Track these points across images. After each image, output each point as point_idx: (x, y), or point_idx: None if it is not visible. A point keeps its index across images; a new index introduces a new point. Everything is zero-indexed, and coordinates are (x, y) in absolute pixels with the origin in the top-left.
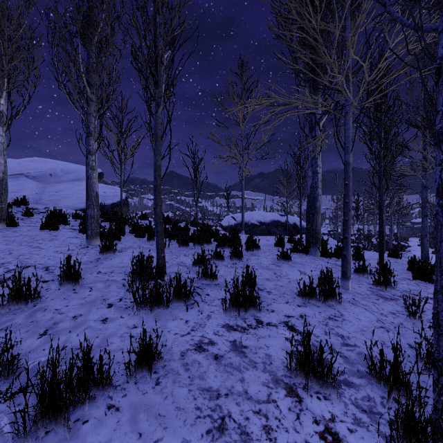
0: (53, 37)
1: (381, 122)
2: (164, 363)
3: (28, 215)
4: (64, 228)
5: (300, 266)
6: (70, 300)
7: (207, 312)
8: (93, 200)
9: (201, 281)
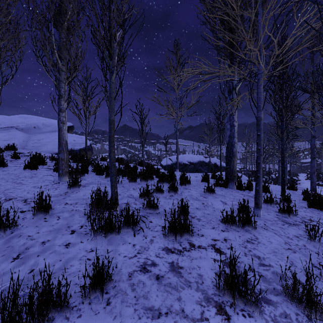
0: (32, 21)
1: (283, 88)
2: (114, 283)
3: (16, 158)
4: (42, 167)
5: (222, 197)
6: (41, 227)
7: (150, 237)
8: (63, 147)
9: (145, 210)
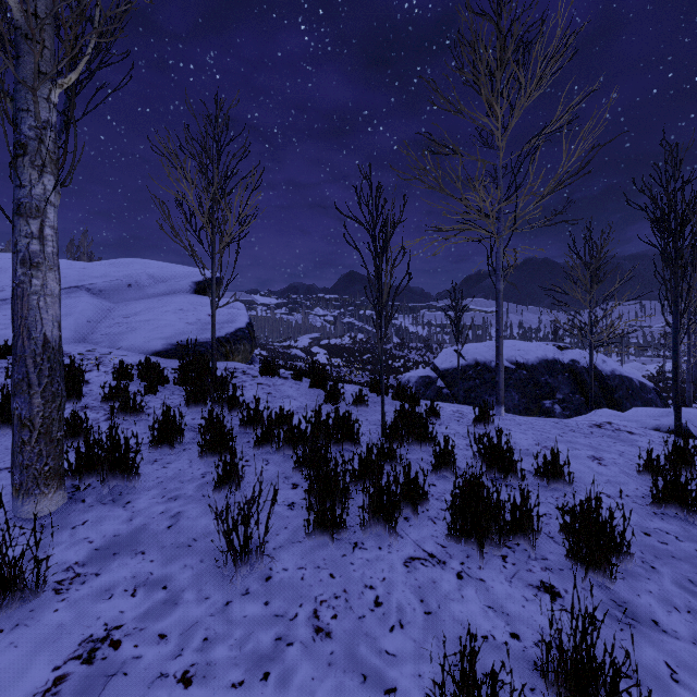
0: None
1: None
2: None
3: None
4: None
5: None
6: None
7: None
8: (29, 367)
9: None
